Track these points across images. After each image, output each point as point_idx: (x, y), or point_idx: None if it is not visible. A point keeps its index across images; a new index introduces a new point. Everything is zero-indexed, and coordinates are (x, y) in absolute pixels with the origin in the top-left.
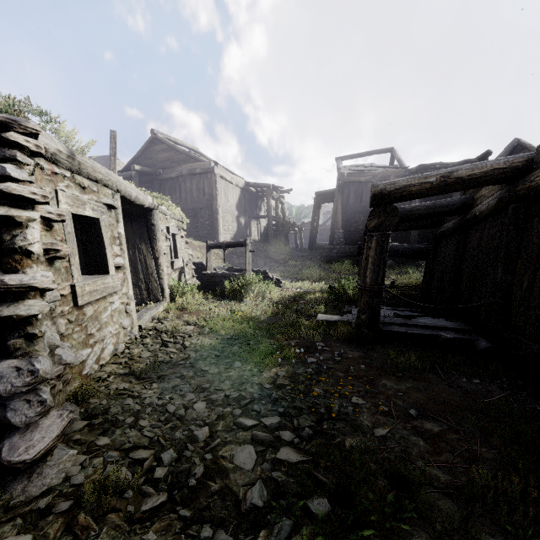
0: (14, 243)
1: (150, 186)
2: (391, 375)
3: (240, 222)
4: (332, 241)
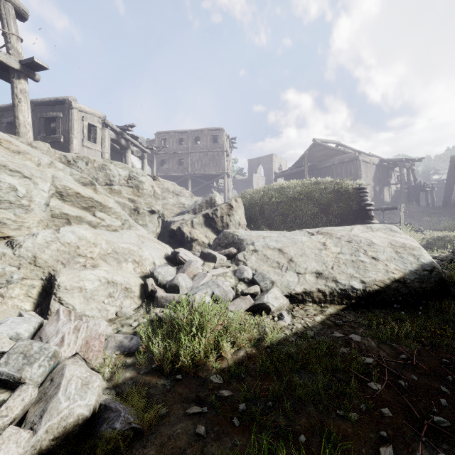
0: (371, 214)
1: (311, 173)
2: None
3: (376, 190)
4: None
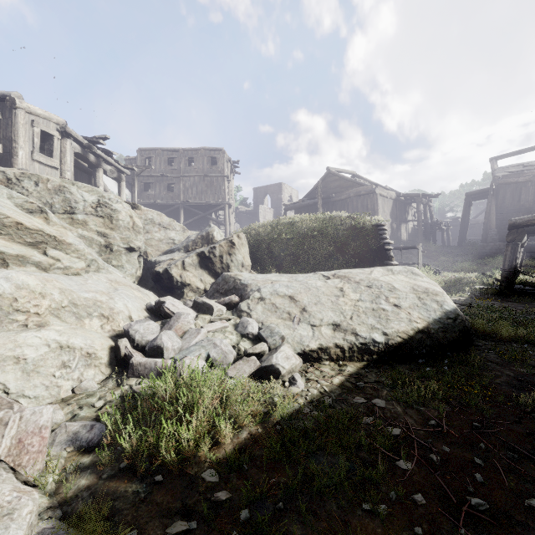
0: (390, 254)
1: (325, 206)
2: (513, 302)
3: (393, 227)
4: (484, 239)
